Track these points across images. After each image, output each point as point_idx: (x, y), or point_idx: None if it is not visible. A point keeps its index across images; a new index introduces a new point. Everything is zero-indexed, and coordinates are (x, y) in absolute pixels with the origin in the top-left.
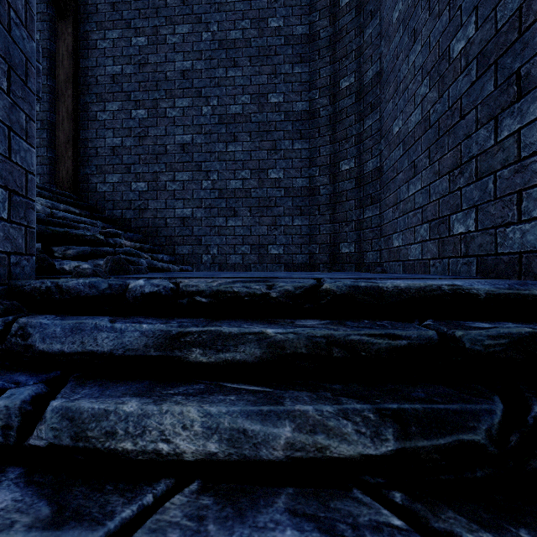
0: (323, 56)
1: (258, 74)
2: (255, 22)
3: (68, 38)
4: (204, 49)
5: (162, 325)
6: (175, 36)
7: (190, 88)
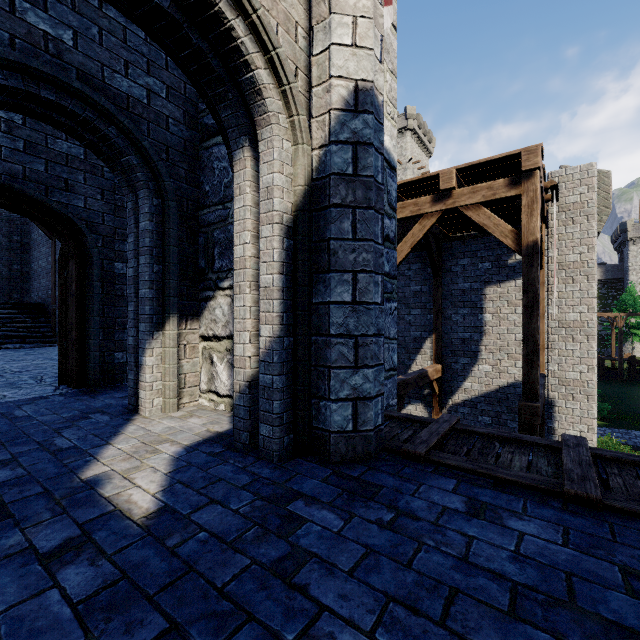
0: (5, 224)
1: None
2: None
3: None
4: None
5: None
6: None
7: None
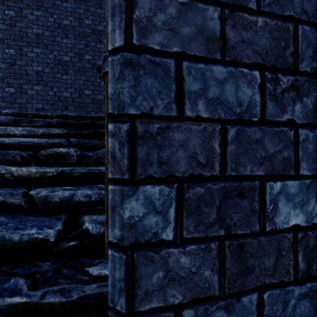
0: None
1: (79, 44)
2: (77, 19)
3: None
4: (49, 25)
5: (14, 117)
6: (33, 15)
7: (42, 44)
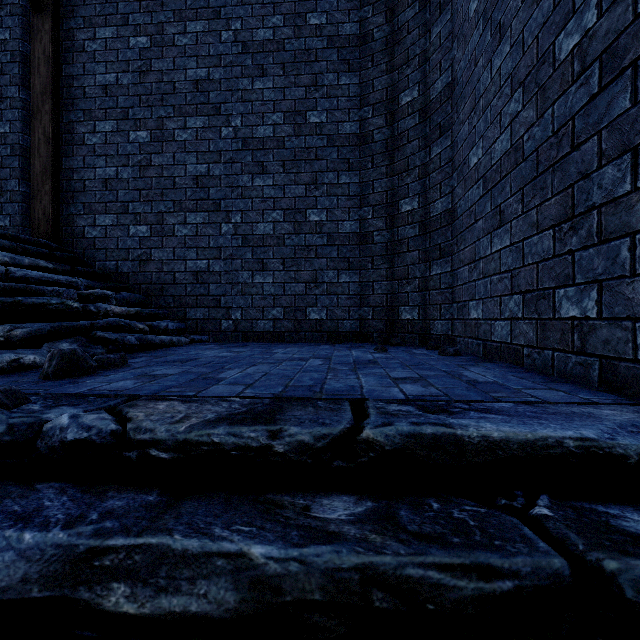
0: (378, 63)
1: (294, 85)
2: (290, 18)
3: (46, 37)
4: (223, 52)
5: (61, 533)
6: (186, 36)
7: (206, 103)
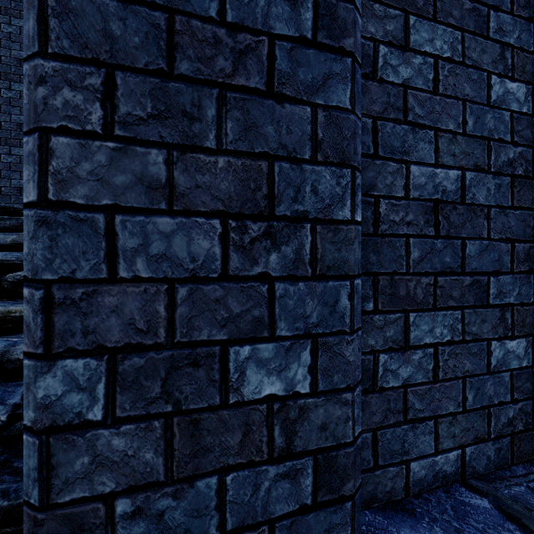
0: None
1: None
2: None
3: None
4: None
5: None
6: (11, 27)
7: None
